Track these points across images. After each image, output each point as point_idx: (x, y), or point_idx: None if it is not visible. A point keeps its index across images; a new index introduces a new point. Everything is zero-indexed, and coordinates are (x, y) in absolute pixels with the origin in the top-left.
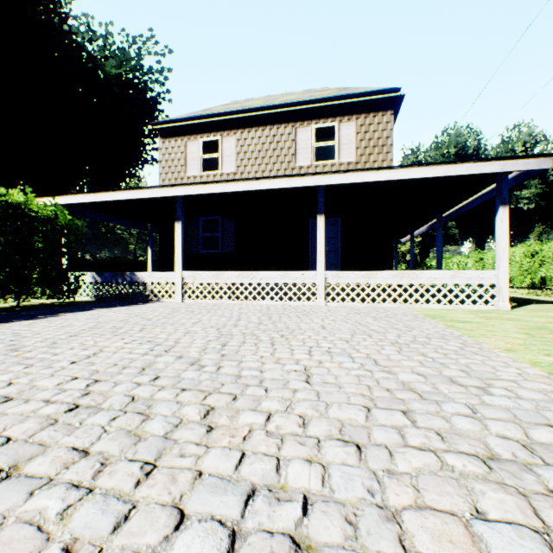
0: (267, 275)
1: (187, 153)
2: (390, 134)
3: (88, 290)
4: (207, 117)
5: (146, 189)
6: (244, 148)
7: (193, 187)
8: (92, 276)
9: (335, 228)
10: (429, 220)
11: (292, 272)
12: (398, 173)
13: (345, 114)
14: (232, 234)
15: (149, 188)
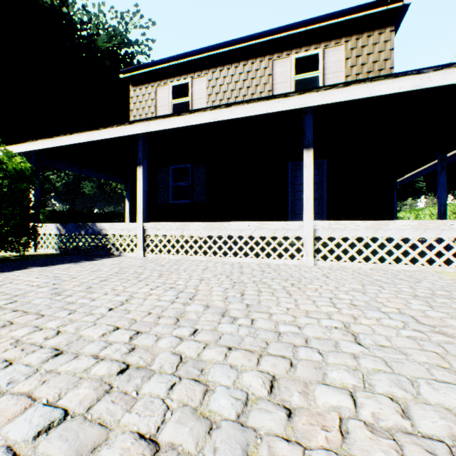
0: (240, 226)
1: (157, 99)
2: (390, 55)
3: (53, 242)
4: (177, 58)
5: (103, 129)
6: (216, 88)
7: (152, 123)
8: (57, 227)
9: (319, 172)
10: (419, 166)
11: (271, 223)
12: (429, 78)
13: (331, 38)
14: (202, 182)
15: (105, 128)
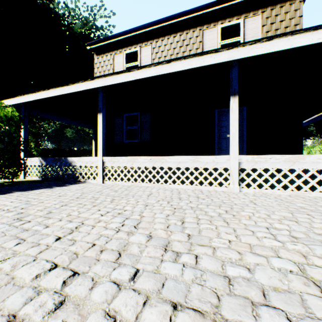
0: (177, 159)
1: (114, 64)
2: (299, 21)
3: (37, 172)
4: (129, 32)
5: (71, 85)
6: (158, 54)
7: (108, 78)
8: (39, 160)
9: (240, 117)
10: (317, 113)
11: (203, 157)
12: None
13: (250, 10)
14: (148, 126)
15: (73, 84)
